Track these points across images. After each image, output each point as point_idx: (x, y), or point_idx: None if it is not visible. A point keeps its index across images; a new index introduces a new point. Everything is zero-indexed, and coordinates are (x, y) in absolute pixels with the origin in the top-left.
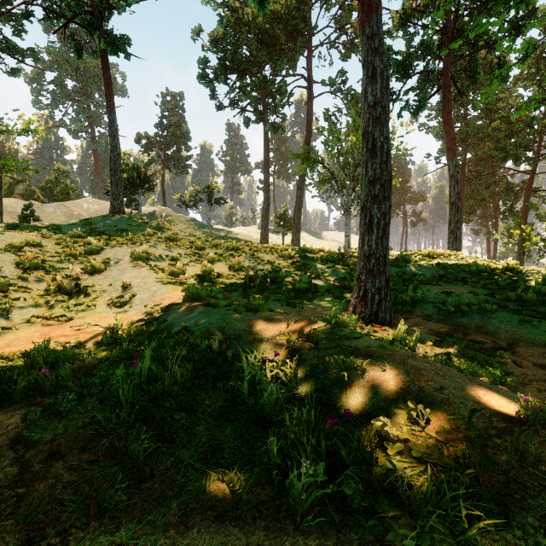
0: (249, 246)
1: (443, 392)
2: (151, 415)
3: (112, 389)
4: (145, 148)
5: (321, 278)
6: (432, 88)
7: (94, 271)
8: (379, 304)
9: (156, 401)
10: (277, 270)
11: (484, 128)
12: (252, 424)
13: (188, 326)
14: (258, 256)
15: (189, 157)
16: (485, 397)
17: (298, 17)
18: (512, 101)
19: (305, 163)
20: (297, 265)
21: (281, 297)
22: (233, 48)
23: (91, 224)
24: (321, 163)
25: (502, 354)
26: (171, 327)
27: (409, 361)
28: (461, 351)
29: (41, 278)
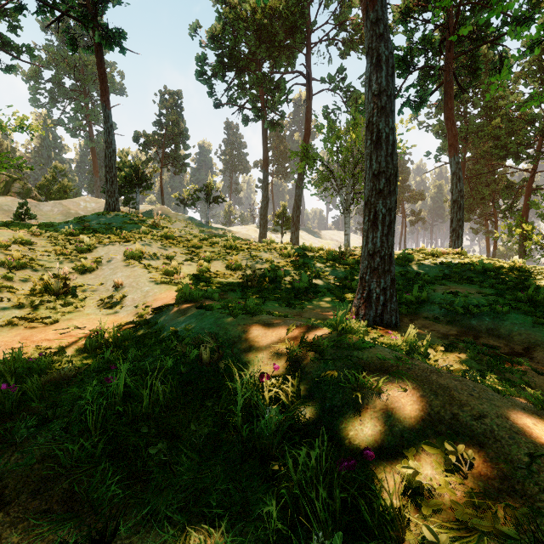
0: (247, 245)
1: (484, 422)
2: (125, 444)
3: (79, 411)
4: (143, 147)
5: (321, 277)
6: (434, 83)
7: (84, 270)
8: (384, 306)
9: (133, 425)
10: (276, 269)
11: (484, 126)
12: (246, 457)
13: (179, 330)
14: (257, 254)
15: (188, 155)
16: (536, 428)
17: (297, 13)
18: (513, 98)
19: (304, 161)
20: (296, 264)
21: (280, 297)
22: (231, 44)
23: (85, 222)
24: (320, 161)
25: (521, 360)
26: (161, 331)
27: (434, 377)
28: (476, 356)
29: (27, 278)
